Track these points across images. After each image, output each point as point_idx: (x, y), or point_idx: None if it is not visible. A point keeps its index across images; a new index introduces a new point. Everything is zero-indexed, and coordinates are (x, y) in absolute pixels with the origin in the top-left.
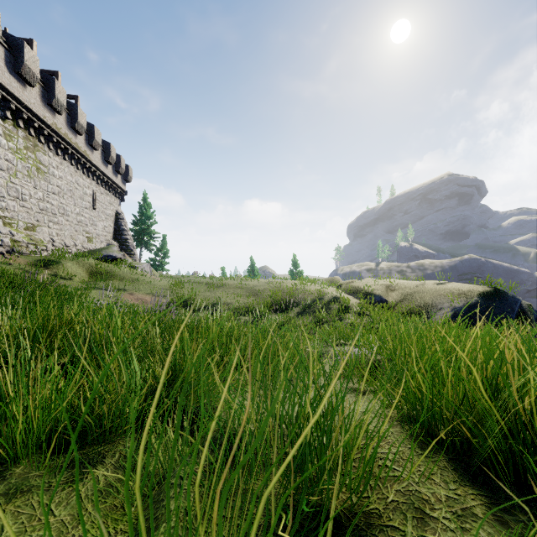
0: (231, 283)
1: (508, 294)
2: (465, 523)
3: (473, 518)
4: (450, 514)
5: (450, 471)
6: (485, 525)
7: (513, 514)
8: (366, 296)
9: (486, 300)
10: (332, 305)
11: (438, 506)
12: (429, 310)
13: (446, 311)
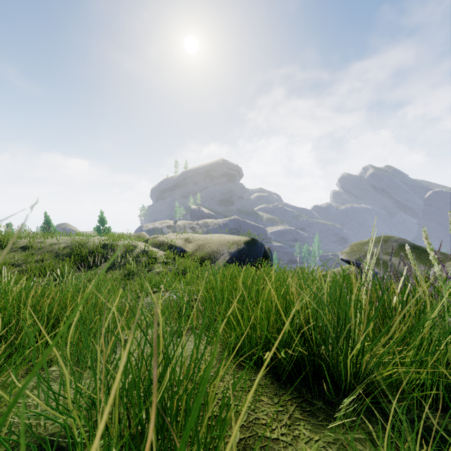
0: (19, 241)
1: (259, 242)
2: (294, 430)
3: (297, 422)
4: (284, 428)
5: (269, 386)
6: (305, 424)
7: (314, 404)
8: (170, 248)
9: (248, 246)
10: (141, 258)
11: (274, 425)
12: (215, 255)
13: (226, 256)
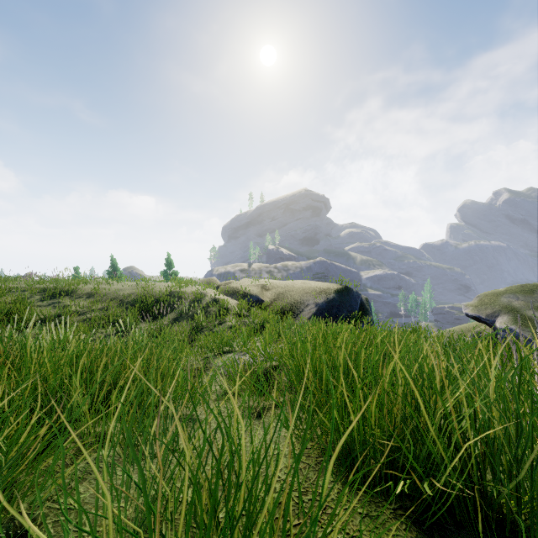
0: (84, 287)
1: (354, 290)
2: None
3: None
4: None
5: (404, 534)
6: None
7: None
8: (244, 297)
9: (340, 296)
10: (211, 308)
11: None
12: (298, 306)
13: (312, 307)
